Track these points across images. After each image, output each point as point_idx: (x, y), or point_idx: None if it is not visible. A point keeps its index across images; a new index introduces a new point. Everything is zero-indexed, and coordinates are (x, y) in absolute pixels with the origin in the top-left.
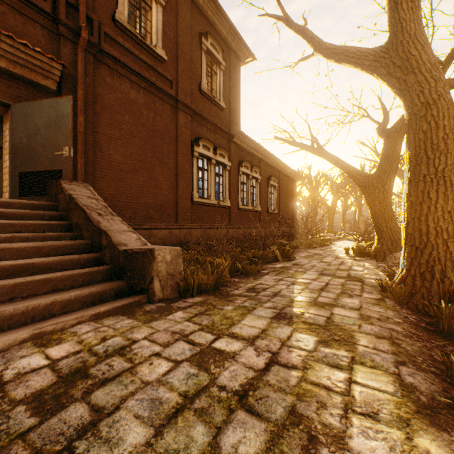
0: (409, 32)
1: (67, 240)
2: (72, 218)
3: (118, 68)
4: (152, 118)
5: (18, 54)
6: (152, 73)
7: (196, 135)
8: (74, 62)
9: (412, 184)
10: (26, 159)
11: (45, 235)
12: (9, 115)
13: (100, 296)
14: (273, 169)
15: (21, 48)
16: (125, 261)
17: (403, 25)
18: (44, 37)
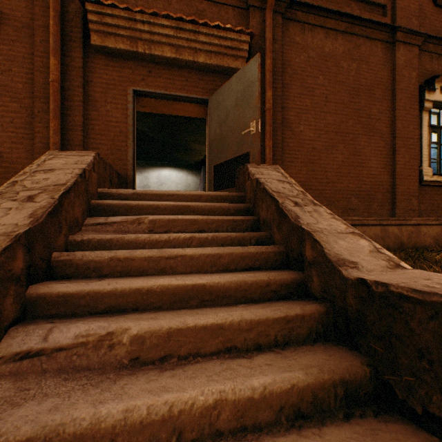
0: None
1: (250, 246)
2: (258, 212)
3: (310, 18)
4: (354, 70)
5: (212, 41)
6: (353, 7)
7: (425, 75)
8: (262, 31)
9: None
10: (218, 151)
11: (226, 236)
12: (207, 112)
13: (312, 396)
14: None
15: (214, 33)
16: (362, 307)
17: None
18: (234, 19)
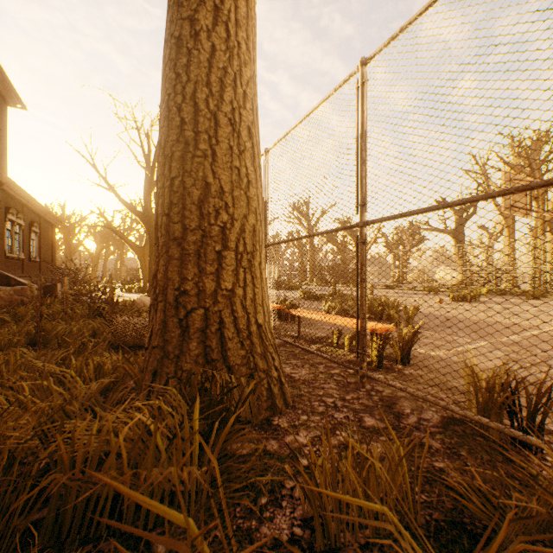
0: (150, 213)
1: None
2: None
3: None
4: None
5: None
6: None
7: None
8: None
9: (150, 262)
10: None
11: None
12: None
13: None
14: (35, 213)
15: None
16: None
17: (148, 210)
18: None
